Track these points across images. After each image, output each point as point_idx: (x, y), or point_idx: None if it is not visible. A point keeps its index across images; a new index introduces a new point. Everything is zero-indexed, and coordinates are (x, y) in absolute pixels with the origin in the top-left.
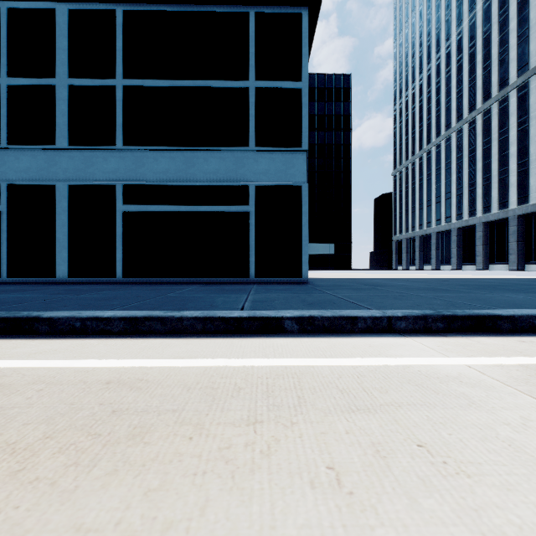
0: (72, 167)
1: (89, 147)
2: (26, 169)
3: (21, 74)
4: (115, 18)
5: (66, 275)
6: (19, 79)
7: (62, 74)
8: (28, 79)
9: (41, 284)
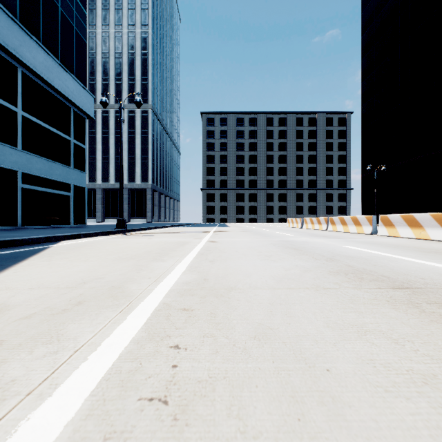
0: None
1: (3, 143)
2: None
3: None
4: (18, 72)
5: None
6: None
7: None
8: None
9: None
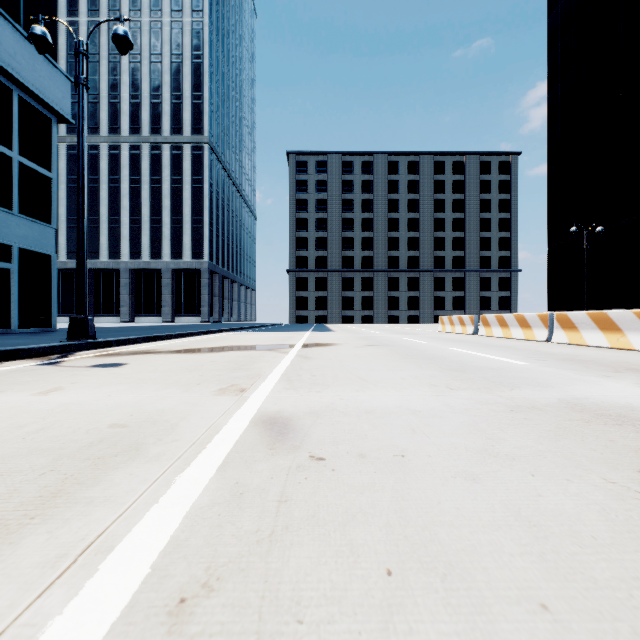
0: None
1: None
2: None
3: None
4: None
5: None
6: None
7: None
8: None
9: None
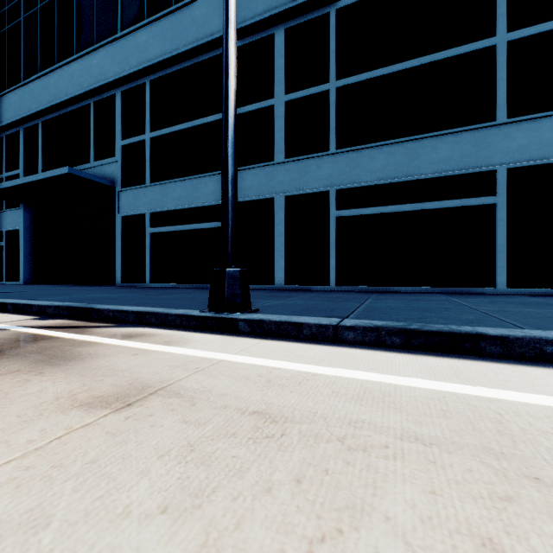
0: (287, 179)
1: (303, 157)
2: (249, 187)
3: (246, 102)
4: (329, 20)
5: (283, 282)
6: (245, 107)
7: (279, 92)
8: (252, 105)
9: (266, 290)
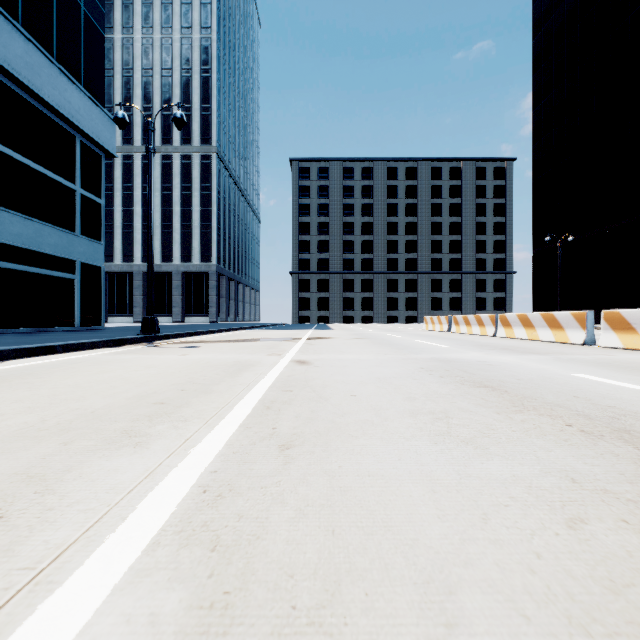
0: None
1: None
2: None
3: None
4: None
5: None
6: None
7: None
8: None
9: None
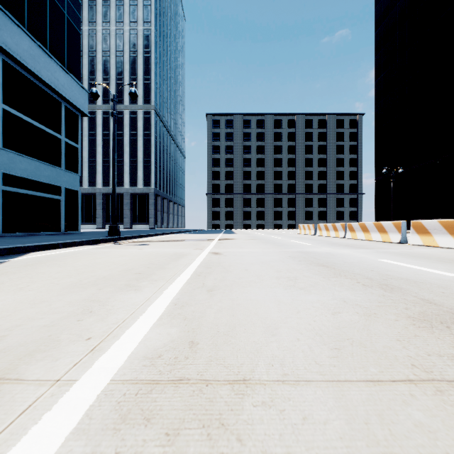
0: None
1: None
2: None
3: None
4: None
5: None
6: None
7: None
8: None
9: None
